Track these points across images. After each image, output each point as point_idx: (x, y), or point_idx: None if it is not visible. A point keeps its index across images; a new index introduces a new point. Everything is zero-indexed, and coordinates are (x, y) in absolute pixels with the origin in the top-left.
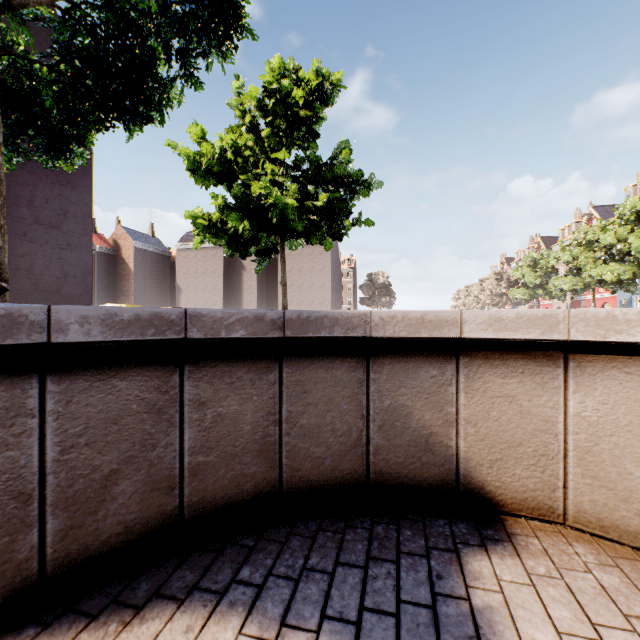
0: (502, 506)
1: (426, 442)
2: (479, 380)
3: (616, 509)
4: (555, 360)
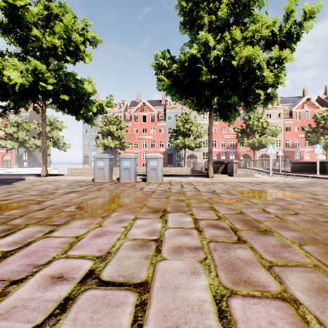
0: None
1: None
2: None
3: None
4: None
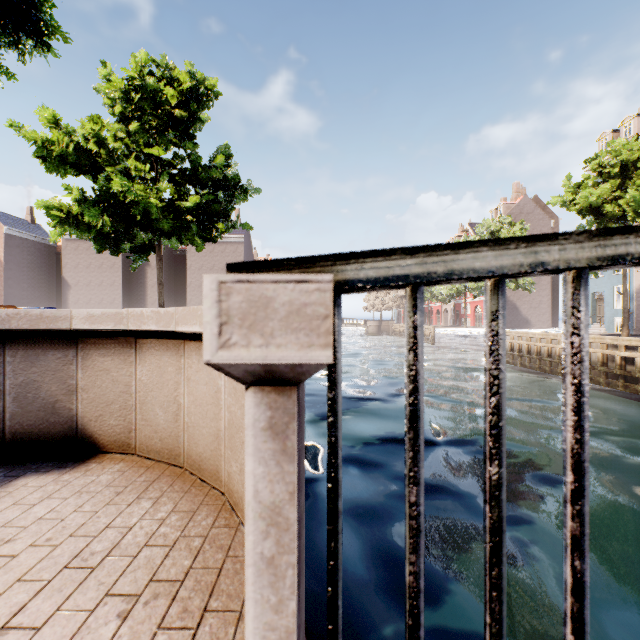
0: (103, 448)
1: (53, 407)
2: (90, 359)
3: (154, 438)
4: (131, 343)
